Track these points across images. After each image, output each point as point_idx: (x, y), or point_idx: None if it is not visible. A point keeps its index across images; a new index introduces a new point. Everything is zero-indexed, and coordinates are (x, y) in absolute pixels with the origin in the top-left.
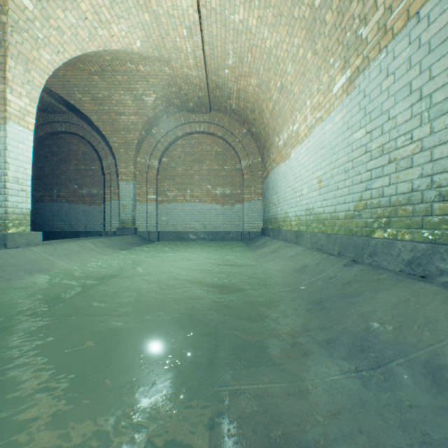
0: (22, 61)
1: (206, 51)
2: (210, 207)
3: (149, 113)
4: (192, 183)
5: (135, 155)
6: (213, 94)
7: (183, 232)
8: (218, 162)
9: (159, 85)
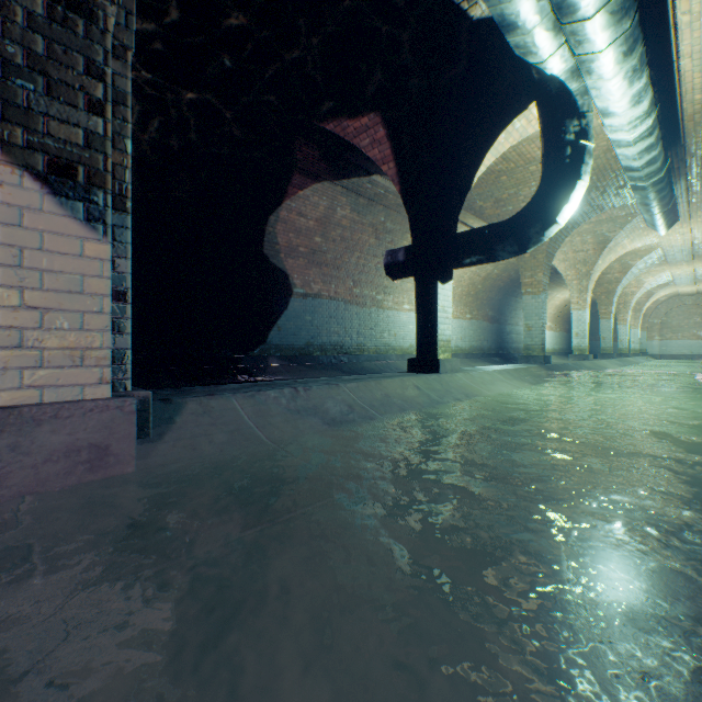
0: (640, 314)
1: (696, 289)
2: (694, 342)
3: (658, 302)
4: (682, 330)
5: (647, 319)
6: (698, 292)
7: (675, 355)
8: (700, 318)
9: (668, 295)
